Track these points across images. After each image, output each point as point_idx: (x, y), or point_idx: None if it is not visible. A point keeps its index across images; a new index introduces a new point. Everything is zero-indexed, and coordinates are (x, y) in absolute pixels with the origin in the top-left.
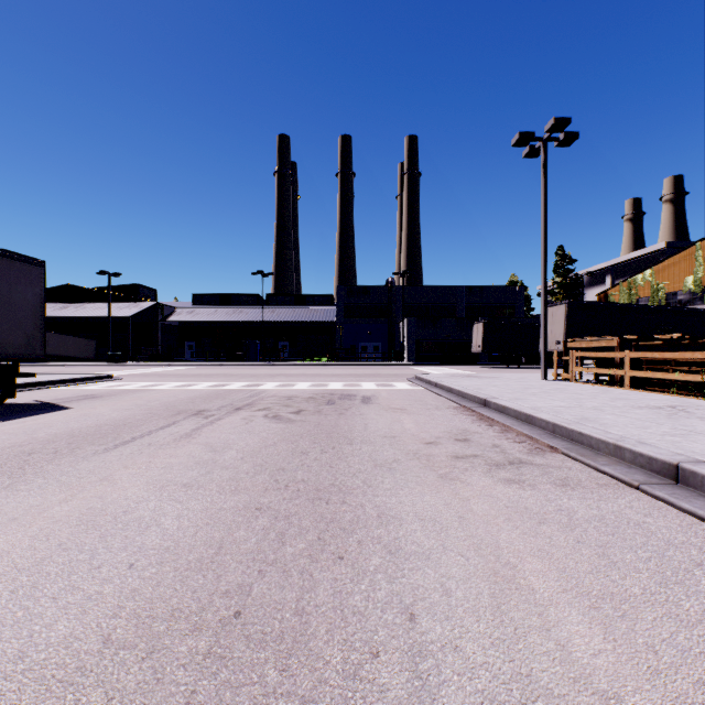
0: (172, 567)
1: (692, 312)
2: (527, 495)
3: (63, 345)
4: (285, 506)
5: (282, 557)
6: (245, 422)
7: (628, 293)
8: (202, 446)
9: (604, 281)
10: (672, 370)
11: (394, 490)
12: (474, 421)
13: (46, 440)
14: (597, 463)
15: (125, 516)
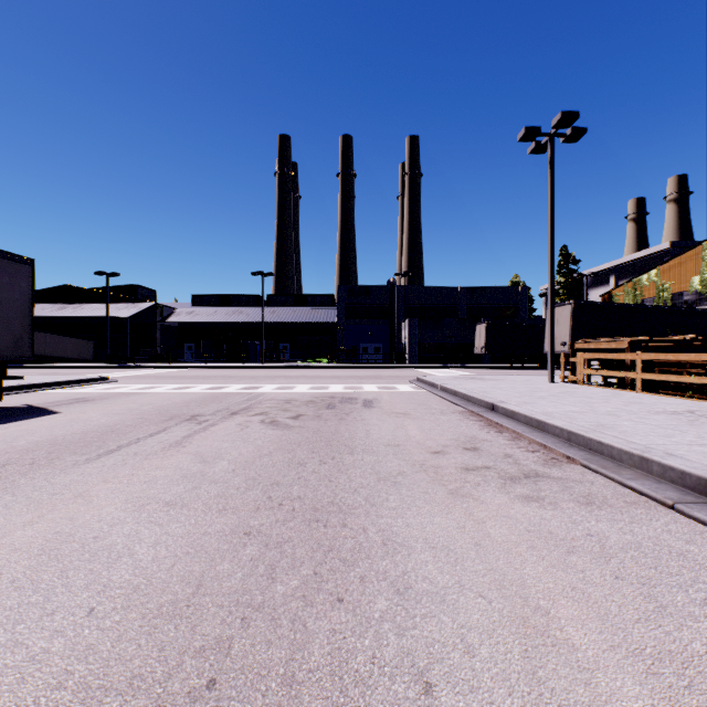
0: (139, 614)
1: (700, 312)
2: (549, 515)
3: (61, 346)
4: (278, 530)
5: (271, 599)
6: (240, 428)
7: (633, 294)
8: (191, 456)
9: (607, 281)
10: (687, 373)
11: (401, 510)
12: (482, 427)
13: (26, 448)
14: (622, 477)
15: (94, 542)
